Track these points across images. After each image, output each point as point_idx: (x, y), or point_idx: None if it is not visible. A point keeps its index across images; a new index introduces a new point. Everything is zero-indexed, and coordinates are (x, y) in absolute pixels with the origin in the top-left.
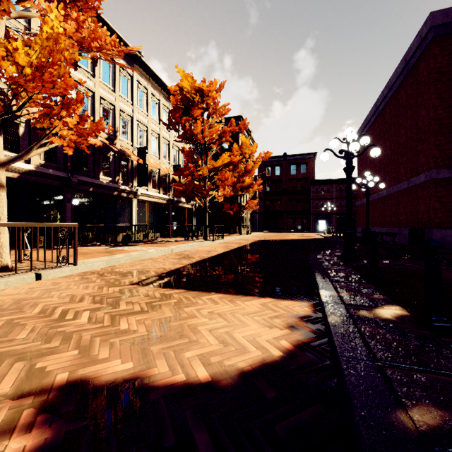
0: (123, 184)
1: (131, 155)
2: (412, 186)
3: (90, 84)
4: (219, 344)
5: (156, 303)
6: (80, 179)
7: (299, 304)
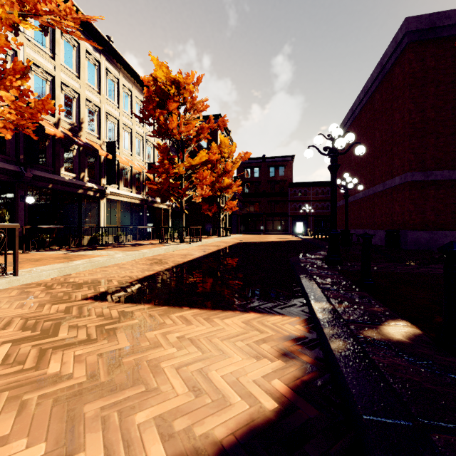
0: (90, 182)
1: (99, 150)
2: (387, 189)
3: (48, 66)
4: (189, 392)
5: (110, 326)
6: (36, 174)
7: (288, 319)
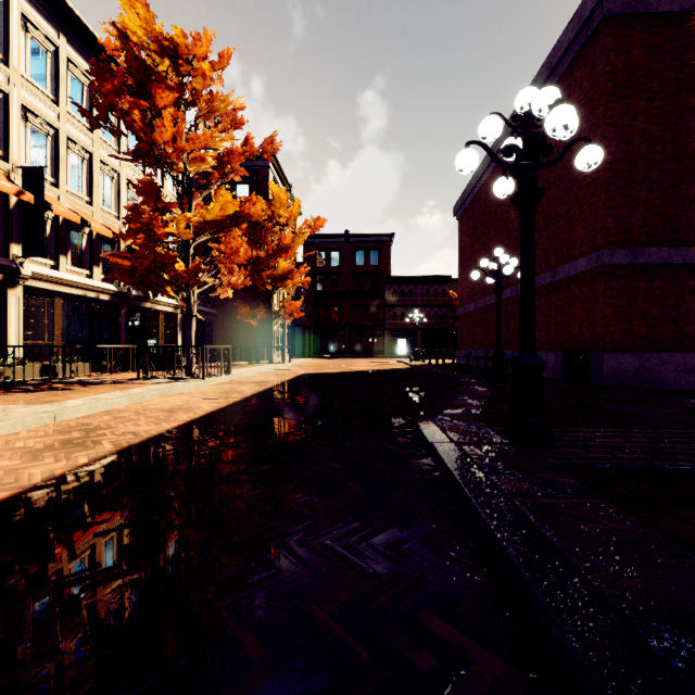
0: None
1: None
2: (559, 281)
3: None
4: None
5: None
6: None
7: None
